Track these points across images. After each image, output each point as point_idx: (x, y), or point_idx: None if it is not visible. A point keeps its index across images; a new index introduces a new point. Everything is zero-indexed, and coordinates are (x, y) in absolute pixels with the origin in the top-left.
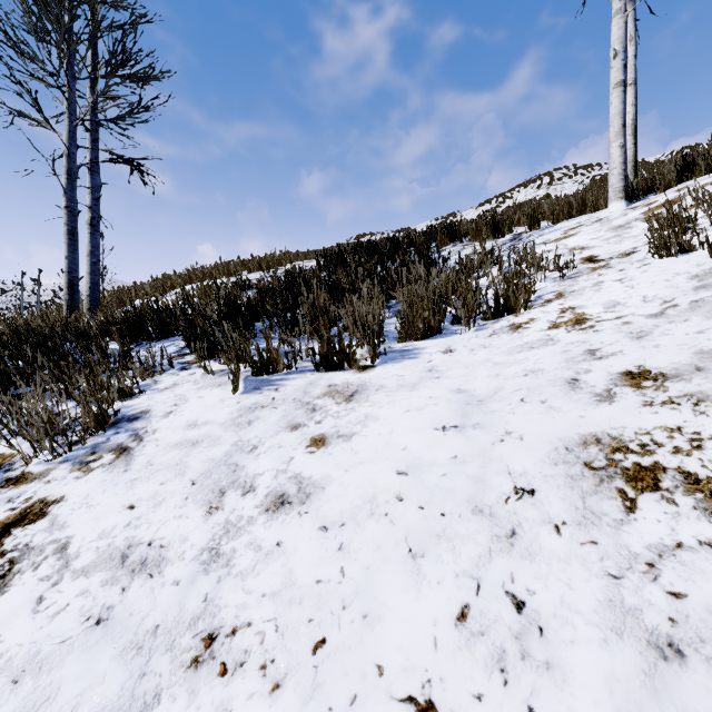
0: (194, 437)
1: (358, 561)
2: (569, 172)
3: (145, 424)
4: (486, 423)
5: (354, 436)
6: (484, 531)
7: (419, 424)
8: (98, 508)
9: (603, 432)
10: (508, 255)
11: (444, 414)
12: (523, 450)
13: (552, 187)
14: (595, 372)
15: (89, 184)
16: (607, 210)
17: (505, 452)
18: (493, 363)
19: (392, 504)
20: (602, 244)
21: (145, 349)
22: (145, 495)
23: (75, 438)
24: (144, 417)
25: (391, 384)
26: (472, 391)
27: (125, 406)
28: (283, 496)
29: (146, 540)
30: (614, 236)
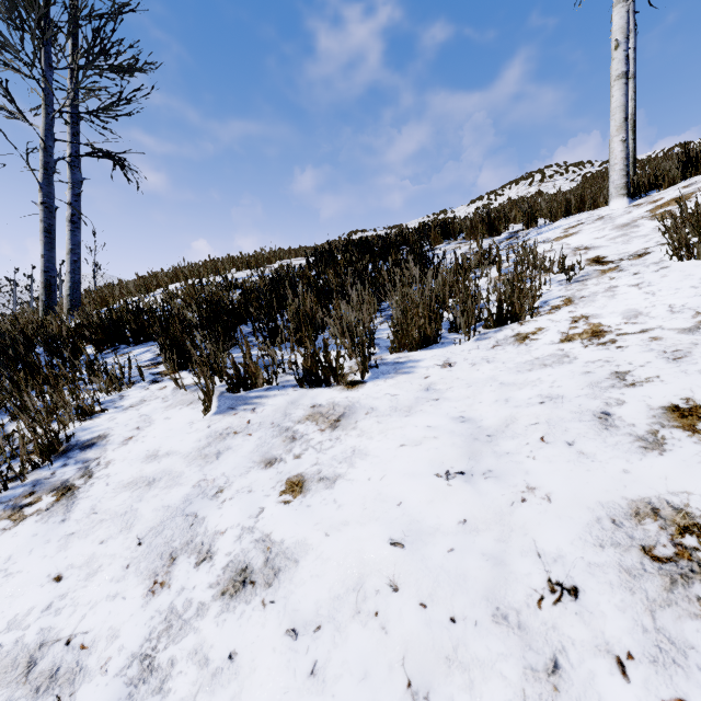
0: (151, 474)
1: (337, 699)
2: (560, 170)
3: (99, 453)
4: (500, 470)
5: (338, 480)
6: (512, 656)
7: (417, 466)
8: (17, 579)
9: (660, 498)
10: (507, 255)
11: (446, 453)
12: (553, 517)
13: (543, 184)
14: (630, 404)
15: (69, 179)
16: (608, 208)
17: (529, 519)
18: (500, 383)
19: (383, 596)
20: (608, 243)
21: (119, 356)
22: (78, 559)
23: (16, 471)
24: (99, 444)
25: (382, 406)
26: (478, 420)
27: (82, 428)
28: (245, 571)
29: (65, 634)
30: (621, 235)
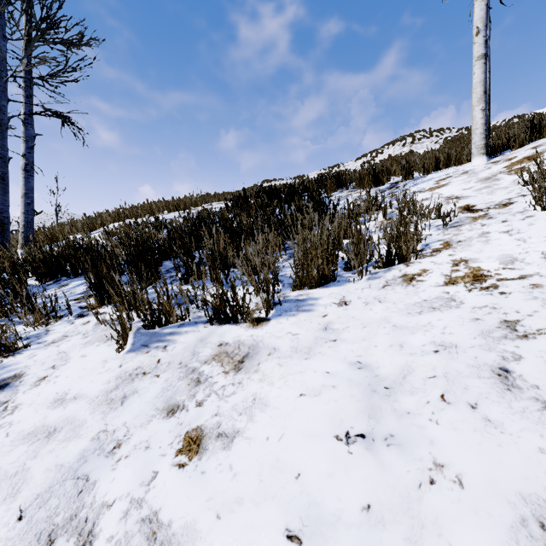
0: (53, 422)
1: None
2: (426, 134)
3: (9, 396)
4: (403, 436)
5: (236, 438)
6: None
7: (316, 424)
8: None
9: None
10: (391, 202)
11: (346, 407)
12: (469, 511)
13: (414, 145)
14: (528, 360)
15: (23, 134)
16: (470, 164)
17: (442, 511)
18: (393, 325)
19: None
20: (475, 194)
21: (58, 288)
22: None
23: None
24: (12, 385)
25: (284, 346)
26: (375, 367)
27: (1, 366)
28: None
29: None
30: (485, 187)
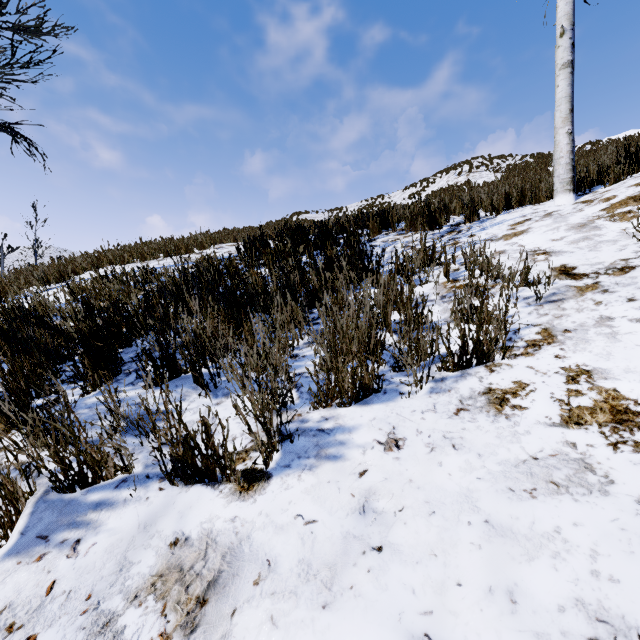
0: None
1: None
2: (485, 162)
3: None
4: None
5: None
6: None
7: None
8: None
9: None
10: (454, 255)
11: None
12: None
13: (471, 174)
14: None
15: None
16: (552, 203)
17: None
18: (485, 520)
19: None
20: (571, 248)
21: None
22: None
23: None
24: None
25: (287, 557)
26: None
27: None
28: None
29: None
30: (582, 238)
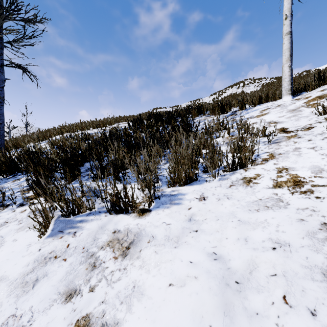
0: None
1: None
2: (251, 81)
3: None
4: None
5: None
6: None
7: (181, 319)
8: None
9: None
10: (232, 124)
11: (205, 301)
12: None
13: (244, 88)
14: None
15: None
16: (281, 100)
17: None
18: (238, 220)
19: None
20: (287, 120)
21: (13, 181)
22: None
23: None
24: None
25: (160, 234)
26: (227, 259)
27: None
28: None
29: None
30: (293, 115)
